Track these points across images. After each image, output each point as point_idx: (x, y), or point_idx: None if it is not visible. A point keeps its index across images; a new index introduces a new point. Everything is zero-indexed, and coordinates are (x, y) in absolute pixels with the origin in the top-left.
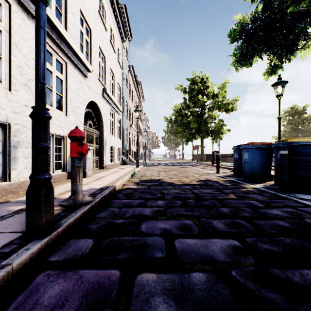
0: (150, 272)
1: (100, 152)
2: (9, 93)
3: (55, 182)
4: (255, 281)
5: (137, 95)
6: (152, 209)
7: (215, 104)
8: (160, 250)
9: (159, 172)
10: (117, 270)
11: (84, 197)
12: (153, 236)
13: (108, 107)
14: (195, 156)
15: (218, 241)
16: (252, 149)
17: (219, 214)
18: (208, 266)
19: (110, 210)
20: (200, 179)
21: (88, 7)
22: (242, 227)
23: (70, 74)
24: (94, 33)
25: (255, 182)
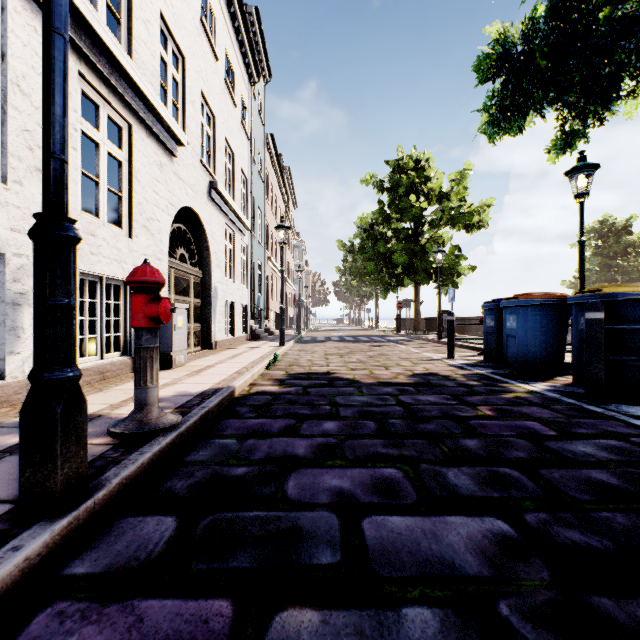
0: (305, 607)
1: (204, 315)
2: (3, 188)
3: (105, 379)
4: (557, 632)
5: (283, 197)
6: (313, 442)
7: (445, 213)
8: (328, 546)
9: (327, 356)
10: (228, 600)
11: (162, 414)
12: (314, 509)
13: (220, 219)
14: (402, 322)
15: (462, 522)
16: (526, 308)
17: (460, 453)
18: (443, 589)
19: (219, 444)
20: (414, 372)
21: (177, 9)
22: (514, 485)
23: (138, 148)
24: (191, 65)
25: (531, 380)
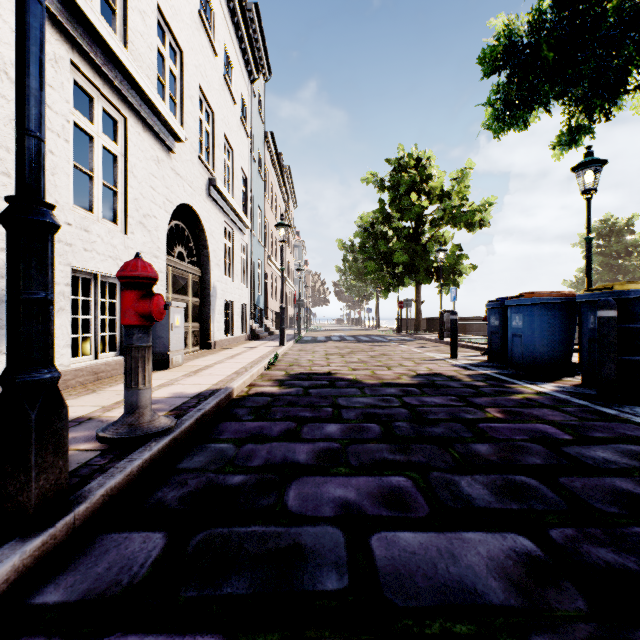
0: None
1: (202, 314)
2: None
3: (99, 380)
4: None
5: (283, 196)
6: (314, 447)
7: (446, 212)
8: (334, 568)
9: (328, 356)
10: (219, 637)
11: (155, 417)
12: (317, 523)
13: (219, 217)
14: (403, 322)
15: (481, 540)
16: (532, 307)
17: (472, 459)
18: (466, 623)
19: (215, 449)
20: (418, 372)
21: (175, 1)
22: (533, 496)
23: (134, 143)
24: (189, 59)
25: (538, 380)
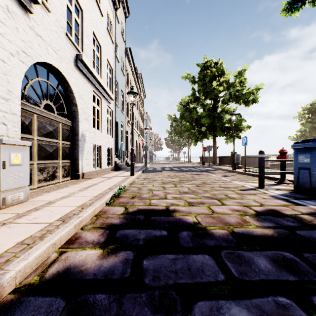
0: None
1: (73, 154)
2: None
3: None
4: None
5: (137, 89)
6: None
7: (232, 95)
8: None
9: (164, 184)
10: None
11: None
12: None
13: (88, 86)
14: (203, 159)
15: None
16: None
17: None
18: None
19: None
20: (254, 209)
21: None
22: None
23: None
24: None
25: None
